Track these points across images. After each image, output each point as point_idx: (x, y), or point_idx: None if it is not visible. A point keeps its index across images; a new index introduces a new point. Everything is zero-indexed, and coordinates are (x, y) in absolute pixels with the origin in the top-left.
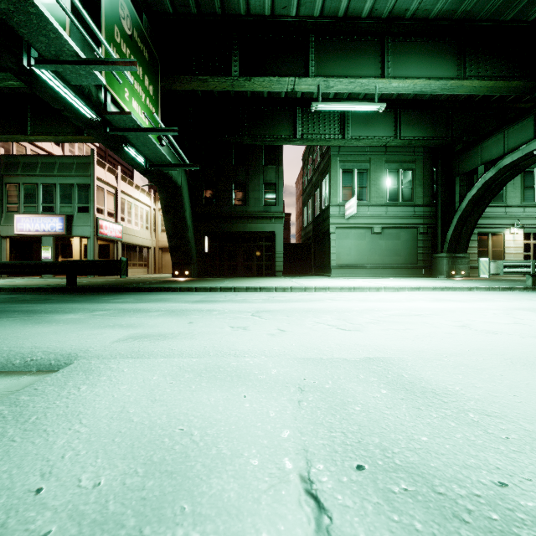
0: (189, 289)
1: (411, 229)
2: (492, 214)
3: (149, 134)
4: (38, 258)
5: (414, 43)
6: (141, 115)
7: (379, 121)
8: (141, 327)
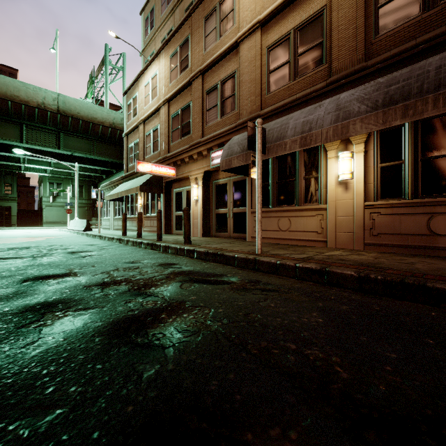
0: None
1: (83, 208)
2: None
3: None
4: None
5: None
6: None
7: None
8: None
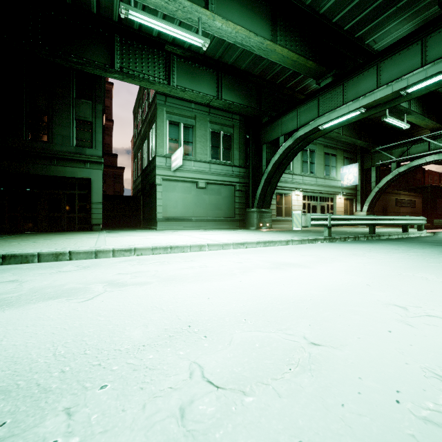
0: None
1: (230, 187)
2: (284, 179)
3: None
4: None
5: None
6: None
7: (204, 78)
8: None
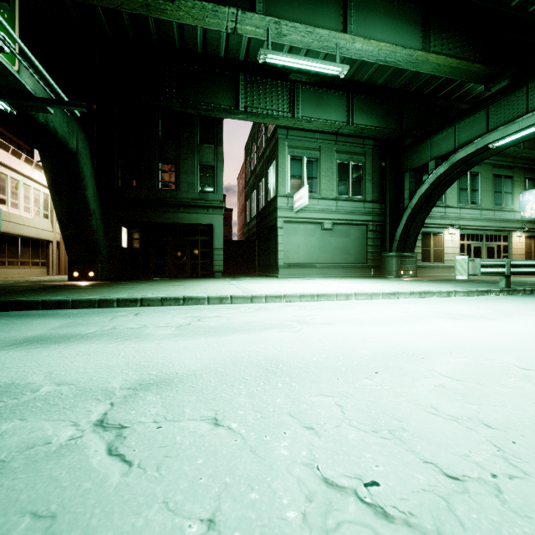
0: (60, 303)
1: (361, 227)
2: (433, 214)
3: None
4: None
5: (378, 0)
6: None
7: (332, 103)
8: None
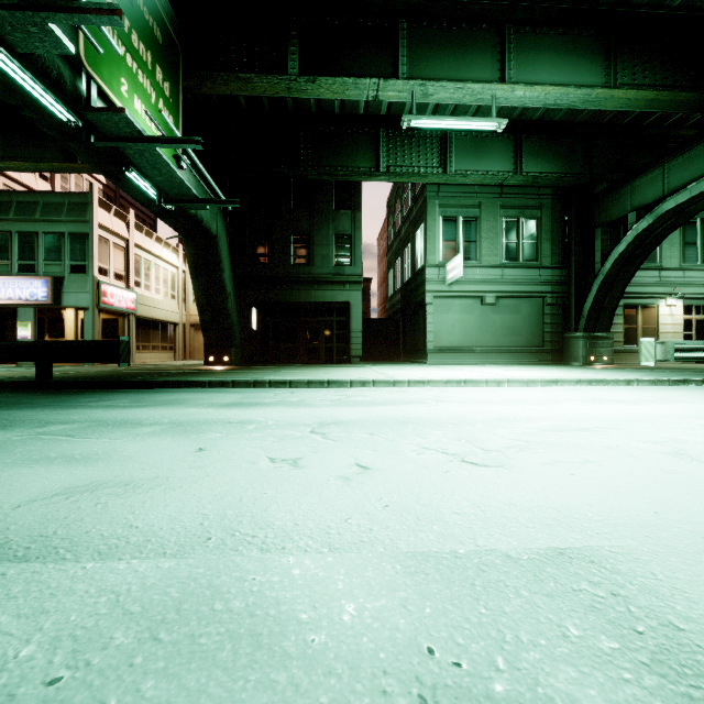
0: (223, 383)
1: (535, 300)
2: (642, 280)
3: (157, 147)
4: (15, 338)
5: (545, 35)
6: (150, 124)
7: (494, 149)
8: (105, 460)
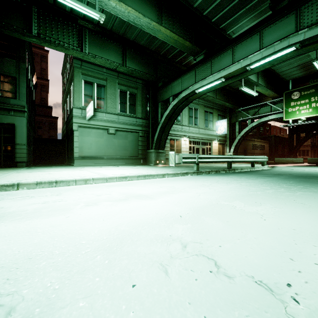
0: None
1: (135, 133)
2: (176, 129)
3: None
4: None
5: None
6: None
7: (111, 49)
8: None
